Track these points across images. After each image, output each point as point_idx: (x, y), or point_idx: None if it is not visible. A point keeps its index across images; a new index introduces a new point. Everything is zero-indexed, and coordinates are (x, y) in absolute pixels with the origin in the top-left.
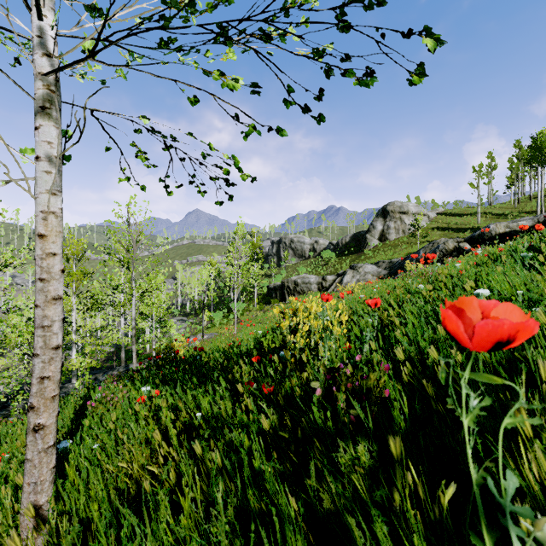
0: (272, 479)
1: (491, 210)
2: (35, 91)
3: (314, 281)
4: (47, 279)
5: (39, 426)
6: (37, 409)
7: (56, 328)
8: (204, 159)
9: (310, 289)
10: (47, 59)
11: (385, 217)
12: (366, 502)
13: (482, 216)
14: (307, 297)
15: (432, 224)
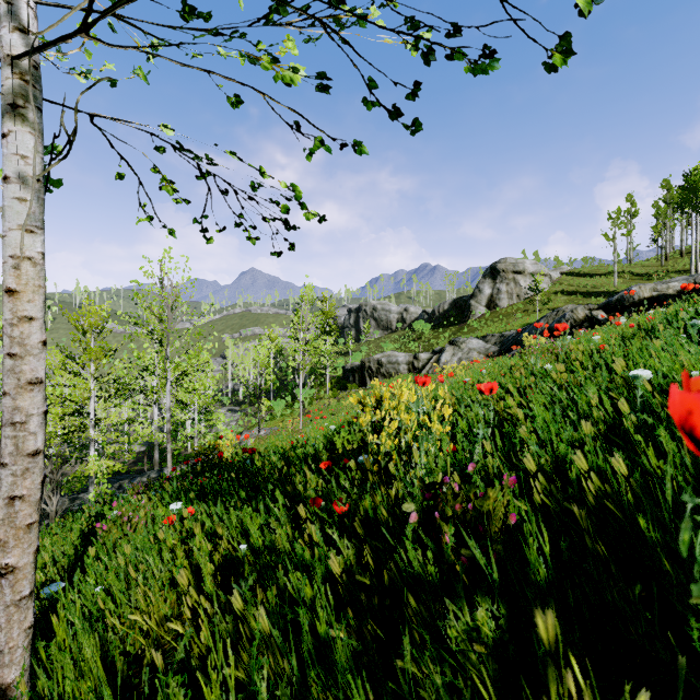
0: (345, 652)
1: (632, 269)
2: (2, 82)
3: (403, 360)
4: (20, 354)
5: (7, 569)
6: (5, 544)
7: (34, 426)
8: (254, 191)
9: (397, 371)
10: (20, 35)
11: (494, 278)
12: (489, 697)
13: (620, 276)
14: (394, 381)
15: (555, 287)
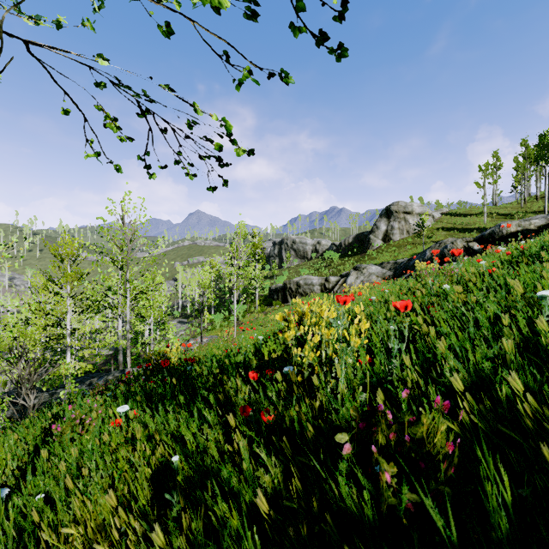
0: None
1: (497, 210)
2: None
3: (317, 282)
4: None
5: None
6: None
7: None
8: (190, 129)
9: (312, 291)
10: None
11: (389, 218)
12: None
13: (488, 216)
14: (310, 299)
15: (436, 225)
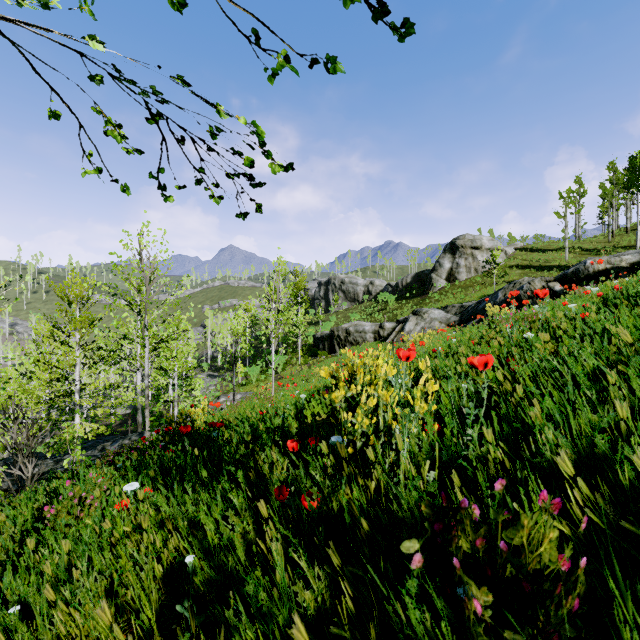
0: None
1: (581, 244)
2: None
3: (369, 329)
4: None
5: None
6: None
7: None
8: (213, 138)
9: (364, 339)
10: None
11: (453, 254)
12: None
13: (570, 251)
14: (361, 348)
15: (510, 262)
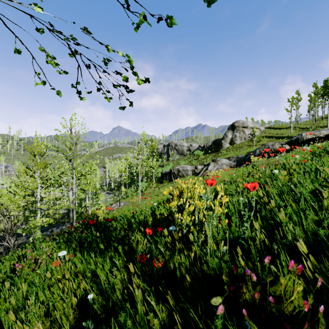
0: None
1: (298, 125)
2: None
3: (190, 169)
4: None
5: None
6: None
7: None
8: (105, 65)
9: (187, 174)
10: None
11: (233, 130)
12: None
13: (293, 129)
14: (185, 179)
15: (262, 134)
